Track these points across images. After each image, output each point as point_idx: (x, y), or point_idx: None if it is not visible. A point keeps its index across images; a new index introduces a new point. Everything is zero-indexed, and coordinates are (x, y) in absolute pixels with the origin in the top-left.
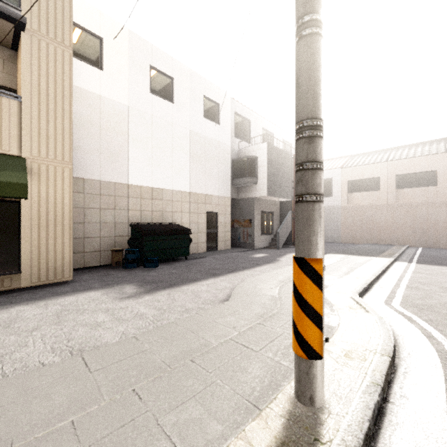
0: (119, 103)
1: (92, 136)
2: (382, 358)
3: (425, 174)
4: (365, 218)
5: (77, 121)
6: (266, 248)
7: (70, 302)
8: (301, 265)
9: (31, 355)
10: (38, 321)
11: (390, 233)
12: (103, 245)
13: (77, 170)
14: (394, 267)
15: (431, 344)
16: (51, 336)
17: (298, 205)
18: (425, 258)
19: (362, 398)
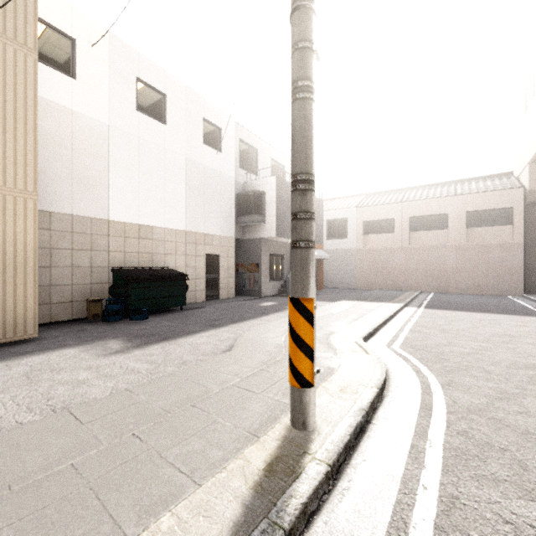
0: (97, 121)
1: (61, 159)
2: (371, 390)
3: (437, 217)
4: (380, 263)
5: (42, 140)
6: (275, 296)
7: (39, 361)
8: (295, 305)
9: (3, 416)
10: (2, 384)
11: (404, 278)
12: (76, 294)
13: (42, 201)
14: (403, 312)
15: (417, 378)
16: (24, 398)
17: (293, 251)
18: (434, 303)
19: (348, 420)
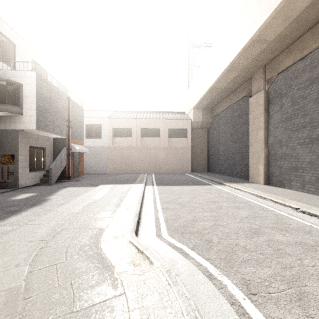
0: None
1: None
2: None
3: (155, 130)
4: (124, 156)
5: None
6: (36, 185)
7: None
8: None
9: None
10: None
11: (138, 166)
12: None
13: None
14: (147, 190)
15: (219, 291)
16: None
17: None
18: (159, 181)
19: None
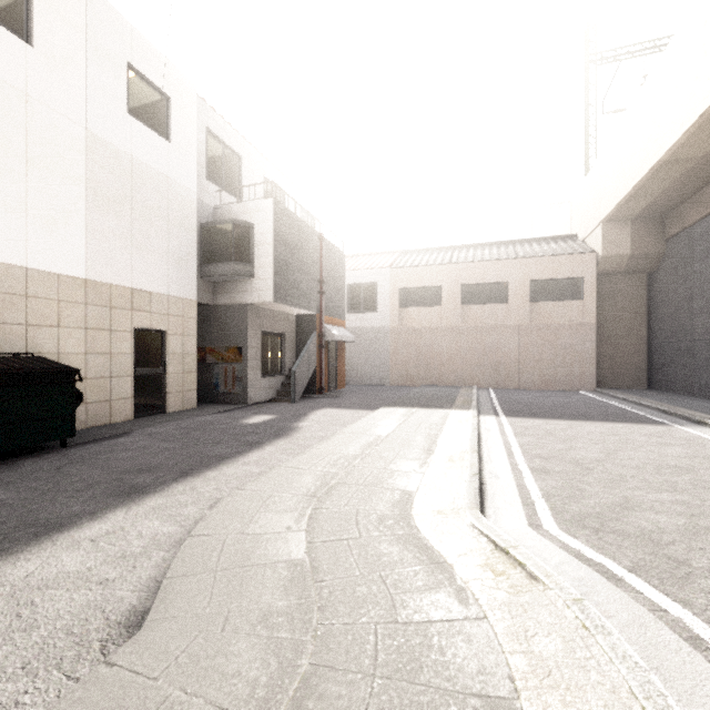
0: None
1: None
2: None
3: (495, 287)
4: (423, 348)
5: None
6: (271, 401)
7: None
8: None
9: None
10: None
11: (454, 369)
12: None
13: None
14: (484, 426)
15: None
16: None
17: None
18: (509, 406)
19: None
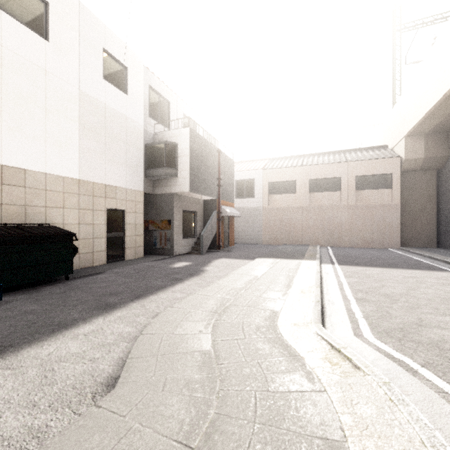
0: None
1: None
2: None
3: (332, 180)
4: (284, 220)
5: None
6: (188, 253)
7: None
8: None
9: None
10: None
11: (304, 234)
12: None
13: None
14: (324, 270)
15: None
16: None
17: None
18: (341, 258)
19: None
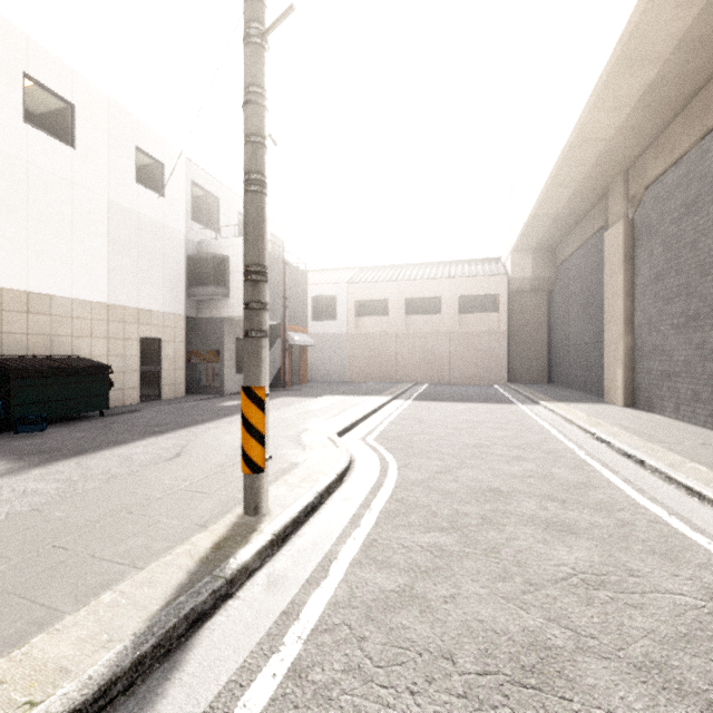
0: None
1: None
2: (330, 477)
3: (432, 301)
4: (374, 350)
5: None
6: None
7: None
8: (247, 393)
9: None
10: None
11: (399, 368)
12: None
13: None
14: (390, 405)
15: (379, 464)
16: None
17: (245, 340)
18: (424, 395)
19: (301, 502)
